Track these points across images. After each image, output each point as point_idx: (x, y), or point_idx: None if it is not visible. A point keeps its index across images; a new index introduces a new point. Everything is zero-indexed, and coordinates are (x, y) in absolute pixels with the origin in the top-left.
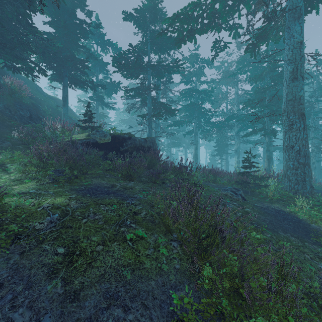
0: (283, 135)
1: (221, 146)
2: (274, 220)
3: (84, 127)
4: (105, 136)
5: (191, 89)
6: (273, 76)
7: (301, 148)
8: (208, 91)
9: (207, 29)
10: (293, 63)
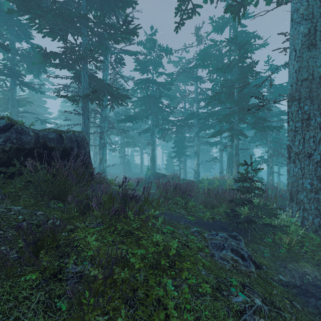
0: (289, 135)
1: (179, 147)
2: None
3: None
4: None
5: (148, 78)
6: (243, 67)
7: None
8: (167, 83)
9: None
10: (309, 20)
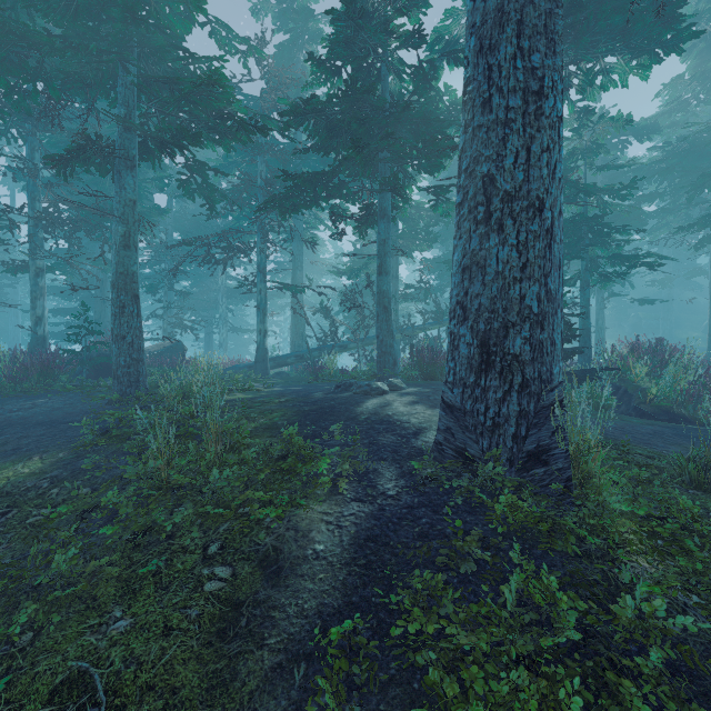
0: None
1: None
2: None
3: None
4: None
5: None
6: None
7: None
8: None
9: None
10: None
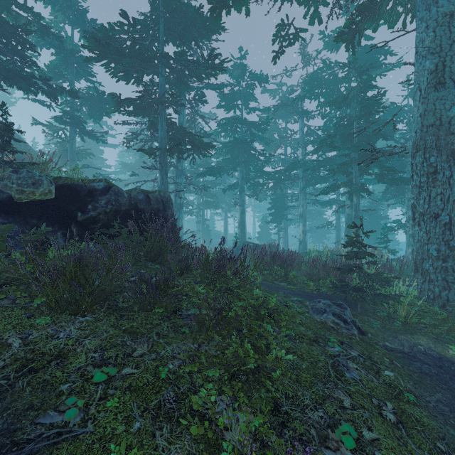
0: (413, 192)
1: (278, 209)
2: None
3: None
4: (37, 183)
5: (236, 118)
6: (366, 99)
7: (453, 218)
8: (261, 123)
9: None
10: (436, 54)
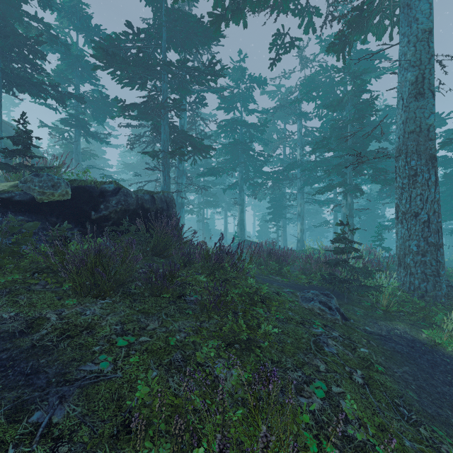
0: (397, 193)
1: (277, 208)
2: (419, 375)
3: (9, 165)
4: (56, 186)
5: (235, 120)
6: (359, 103)
7: (431, 217)
8: (260, 125)
9: (267, 0)
10: (417, 67)
